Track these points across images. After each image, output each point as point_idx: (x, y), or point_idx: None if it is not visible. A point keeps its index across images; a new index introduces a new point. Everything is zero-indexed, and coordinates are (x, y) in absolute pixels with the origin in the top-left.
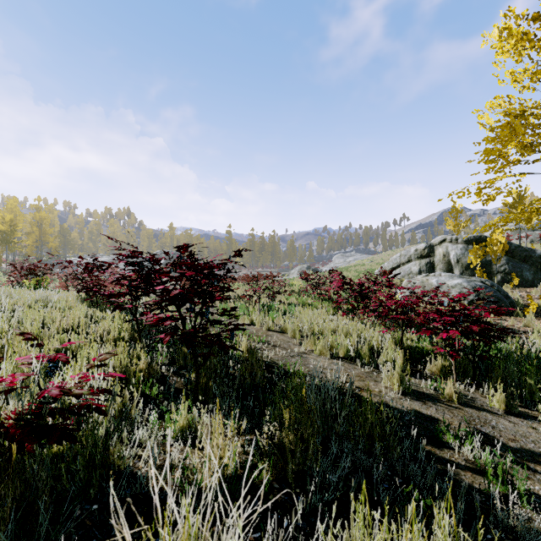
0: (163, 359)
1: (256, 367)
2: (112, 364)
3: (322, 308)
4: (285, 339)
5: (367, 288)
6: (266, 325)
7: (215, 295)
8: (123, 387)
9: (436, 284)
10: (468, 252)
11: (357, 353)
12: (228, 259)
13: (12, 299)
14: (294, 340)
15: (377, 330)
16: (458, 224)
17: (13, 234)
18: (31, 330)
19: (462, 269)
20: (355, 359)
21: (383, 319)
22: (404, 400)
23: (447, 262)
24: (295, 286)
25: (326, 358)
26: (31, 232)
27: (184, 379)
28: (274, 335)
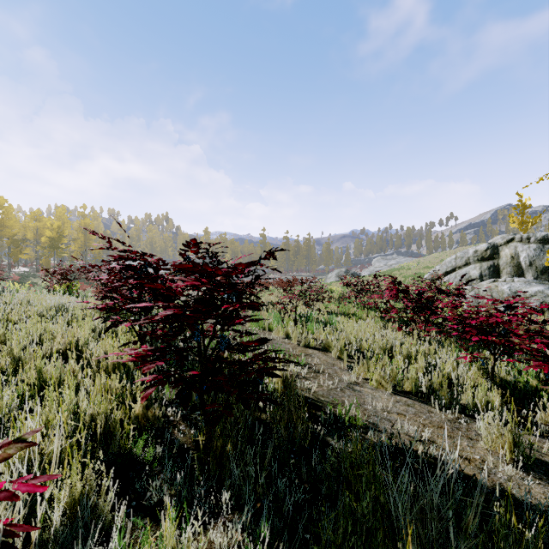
0: (172, 394)
1: (296, 416)
2: (90, 413)
3: (368, 319)
4: (328, 360)
5: (430, 298)
6: (305, 340)
7: (237, 314)
8: (106, 445)
9: (509, 291)
10: (544, 253)
11: (429, 387)
12: (258, 261)
13: (22, 308)
14: (341, 363)
15: (446, 351)
16: (525, 221)
17: (60, 240)
18: (18, 350)
19: (537, 273)
20: (427, 396)
21: (448, 336)
22: (529, 481)
23: (516, 265)
24: (334, 292)
25: (387, 393)
26: (78, 238)
27: (195, 428)
28: (314, 354)
